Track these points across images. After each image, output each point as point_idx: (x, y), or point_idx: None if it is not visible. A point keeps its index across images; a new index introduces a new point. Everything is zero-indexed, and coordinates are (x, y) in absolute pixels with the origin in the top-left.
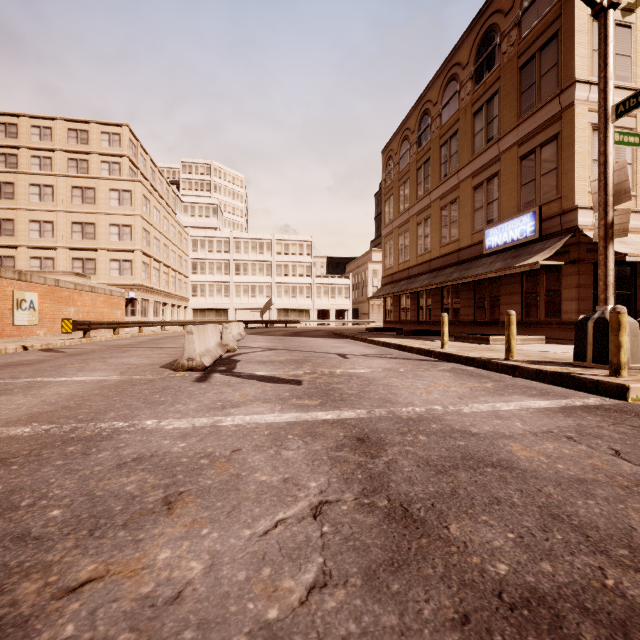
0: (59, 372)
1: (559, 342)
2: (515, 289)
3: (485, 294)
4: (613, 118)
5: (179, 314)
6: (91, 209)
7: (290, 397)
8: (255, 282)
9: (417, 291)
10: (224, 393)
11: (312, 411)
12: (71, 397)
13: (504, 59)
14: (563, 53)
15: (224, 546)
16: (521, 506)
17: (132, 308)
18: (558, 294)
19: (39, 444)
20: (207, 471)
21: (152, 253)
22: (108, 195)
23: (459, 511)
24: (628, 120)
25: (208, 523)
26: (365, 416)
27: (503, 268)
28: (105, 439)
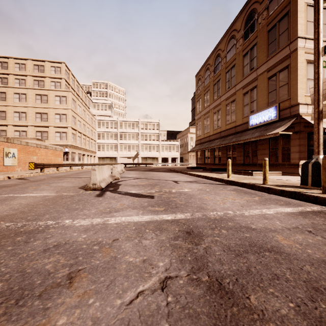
0: (23, 191)
1: (289, 174)
2: (265, 147)
3: (249, 149)
4: (322, 53)
5: (91, 160)
6: (45, 106)
7: (147, 206)
8: (130, 143)
9: (213, 148)
10: (111, 203)
11: (160, 214)
12: (26, 205)
13: (259, 27)
14: (291, 23)
15: (102, 313)
16: (293, 281)
17: (66, 157)
18: (288, 149)
19: (1, 235)
20: (97, 254)
21: (77, 128)
22: (54, 98)
23: (254, 285)
24: (325, 58)
25: (94, 294)
26: (190, 217)
27: (259, 136)
28: (40, 232)
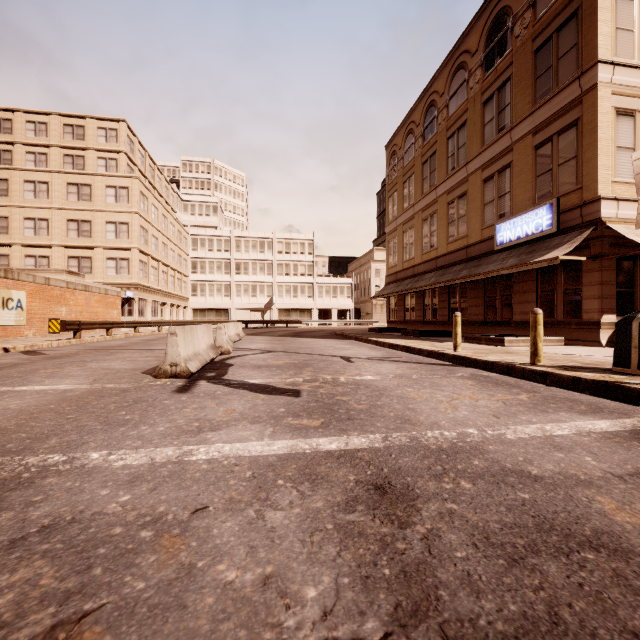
0: (24, 379)
1: (579, 344)
2: (529, 287)
3: (496, 292)
4: None
5: (178, 314)
6: (87, 206)
7: (285, 414)
8: (256, 281)
9: (422, 290)
10: (205, 408)
11: (312, 436)
12: (17, 414)
13: (517, 43)
14: (584, 32)
15: None
16: None
17: (129, 308)
18: (578, 292)
19: None
20: (144, 557)
21: (150, 251)
22: (104, 192)
23: None
24: None
25: None
26: (381, 445)
27: (518, 264)
28: (20, 486)
